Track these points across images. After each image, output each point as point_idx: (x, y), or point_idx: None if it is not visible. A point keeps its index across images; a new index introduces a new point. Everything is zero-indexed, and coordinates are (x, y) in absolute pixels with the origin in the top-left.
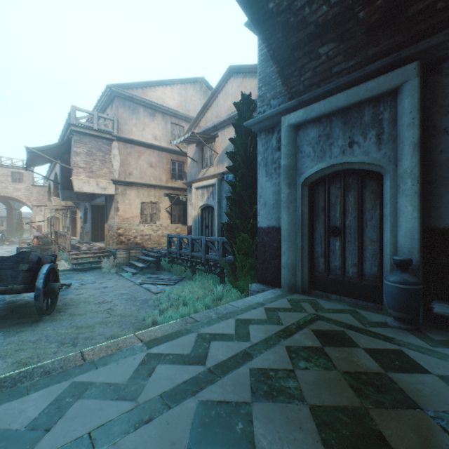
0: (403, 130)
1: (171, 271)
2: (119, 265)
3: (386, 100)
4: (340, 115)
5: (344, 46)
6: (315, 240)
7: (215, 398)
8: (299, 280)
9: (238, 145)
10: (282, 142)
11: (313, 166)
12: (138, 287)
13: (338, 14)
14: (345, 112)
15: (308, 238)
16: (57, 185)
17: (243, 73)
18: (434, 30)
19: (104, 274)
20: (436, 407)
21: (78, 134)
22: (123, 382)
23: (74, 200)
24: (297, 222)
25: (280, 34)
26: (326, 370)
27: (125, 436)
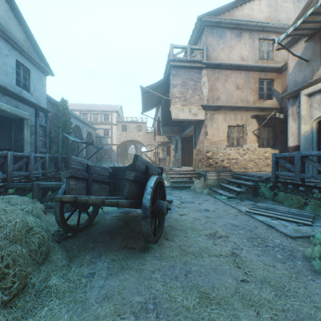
0: None
1: (275, 201)
2: (209, 187)
3: None
4: None
5: None
6: None
7: None
8: None
9: None
10: None
11: None
12: (248, 217)
13: None
14: None
15: None
16: (159, 127)
17: None
18: None
19: (197, 194)
20: None
21: (175, 68)
22: None
23: (169, 134)
24: None
25: None
26: None
27: None
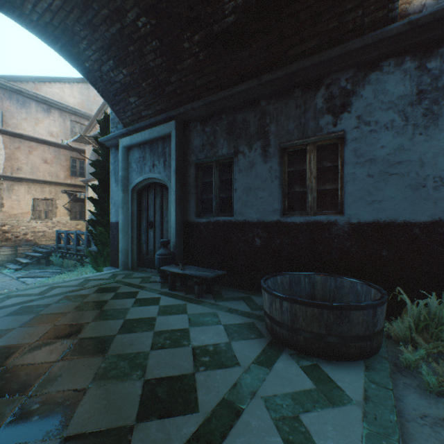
0: (171, 161)
1: (62, 266)
2: (3, 263)
3: (167, 140)
4: (149, 145)
5: (142, 101)
6: (142, 231)
7: None
8: (131, 261)
9: (101, 155)
10: (119, 158)
11: (137, 178)
12: (15, 281)
13: (131, 81)
14: (151, 143)
15: (137, 230)
16: None
17: None
18: (182, 104)
19: None
20: (110, 308)
21: None
22: None
23: None
24: (130, 218)
25: (102, 84)
26: (74, 302)
27: None
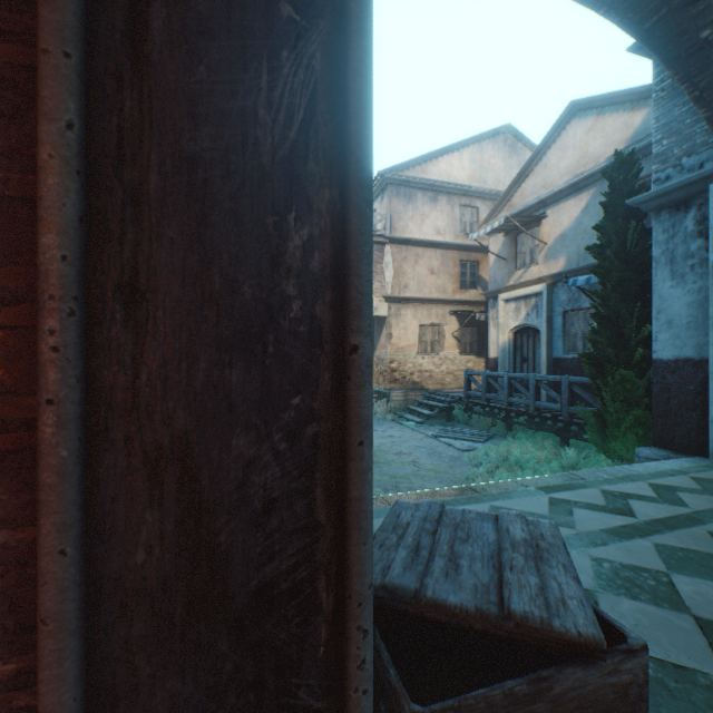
0: None
1: (469, 424)
2: (394, 411)
3: None
4: None
5: None
6: None
7: (673, 544)
8: None
9: (608, 234)
10: (710, 224)
11: None
12: (433, 440)
13: None
14: None
15: None
16: None
17: (596, 108)
18: None
19: (379, 421)
20: None
21: None
22: (544, 513)
23: None
24: None
25: None
26: None
27: (587, 548)
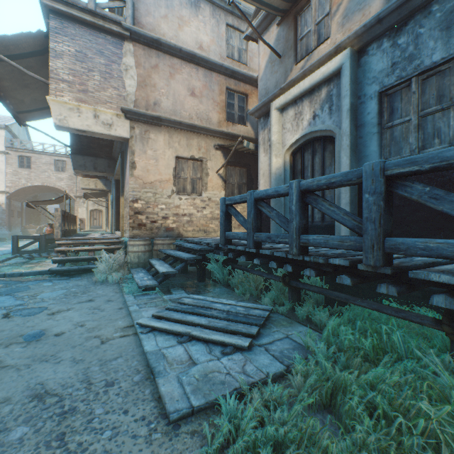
0: None
1: (229, 285)
2: (131, 267)
3: None
4: None
5: None
6: None
7: None
8: None
9: None
10: None
11: None
12: (129, 344)
13: None
14: None
15: None
16: None
17: None
18: None
19: (92, 285)
20: None
21: (59, 18)
22: None
23: (89, 171)
24: None
25: None
26: None
27: None
